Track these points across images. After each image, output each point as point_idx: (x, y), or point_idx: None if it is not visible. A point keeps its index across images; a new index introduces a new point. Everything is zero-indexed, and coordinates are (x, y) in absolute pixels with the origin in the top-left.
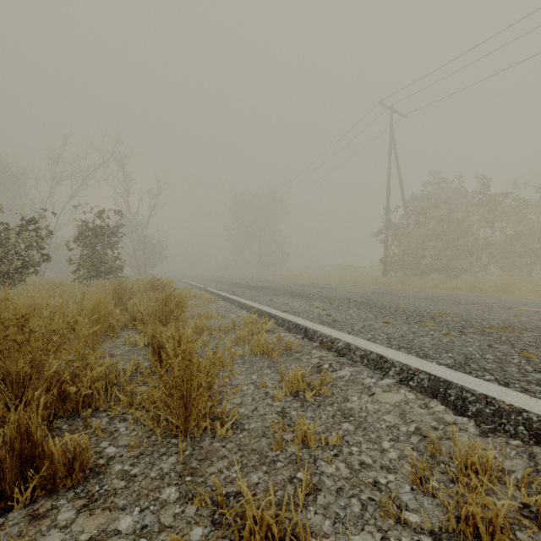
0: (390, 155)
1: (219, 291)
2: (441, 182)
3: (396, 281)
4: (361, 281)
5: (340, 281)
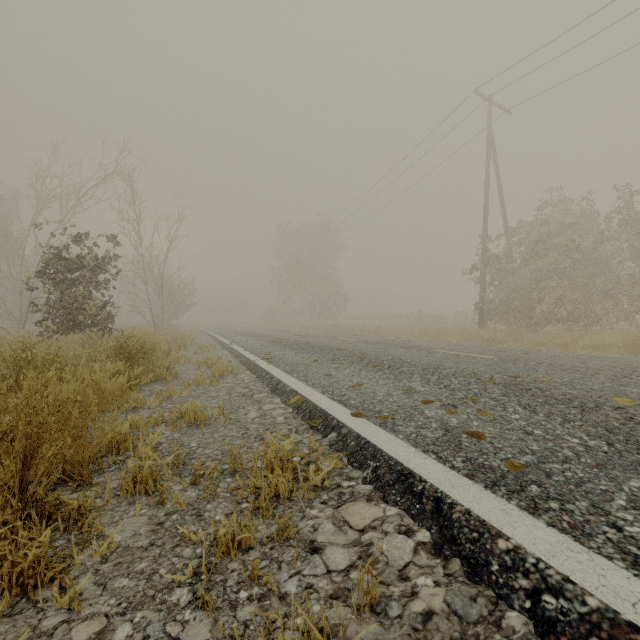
0: (488, 163)
1: (247, 351)
2: (560, 198)
3: (503, 336)
4: (448, 334)
5: (419, 334)
